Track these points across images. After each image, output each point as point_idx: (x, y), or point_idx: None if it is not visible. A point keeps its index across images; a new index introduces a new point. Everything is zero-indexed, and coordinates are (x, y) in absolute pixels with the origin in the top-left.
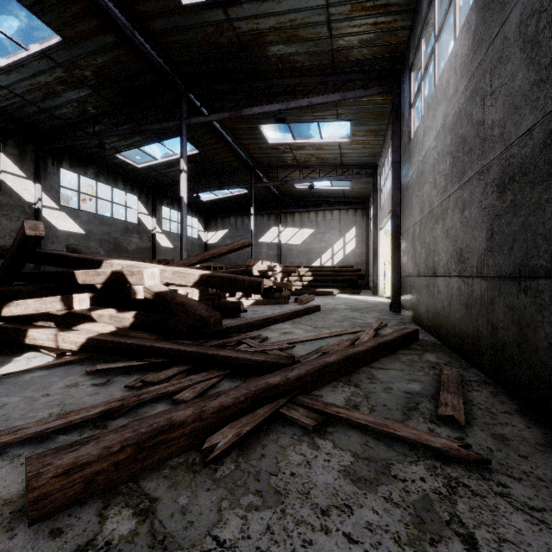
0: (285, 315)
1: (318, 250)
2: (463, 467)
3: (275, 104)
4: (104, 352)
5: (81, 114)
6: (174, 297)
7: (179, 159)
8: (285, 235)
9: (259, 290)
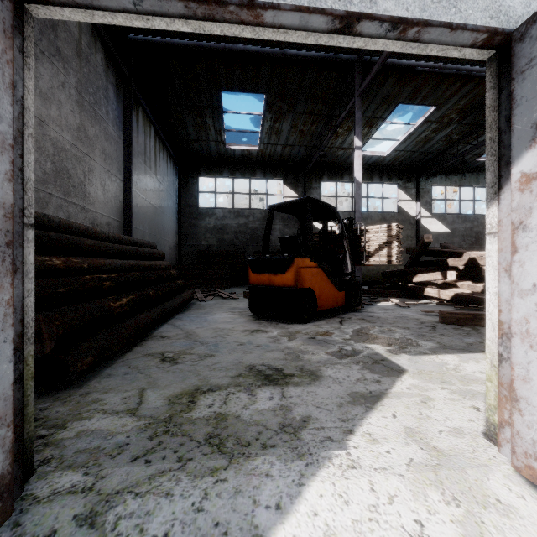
0: None
1: None
2: None
3: None
4: (464, 301)
5: (447, 143)
6: None
7: None
8: None
9: None
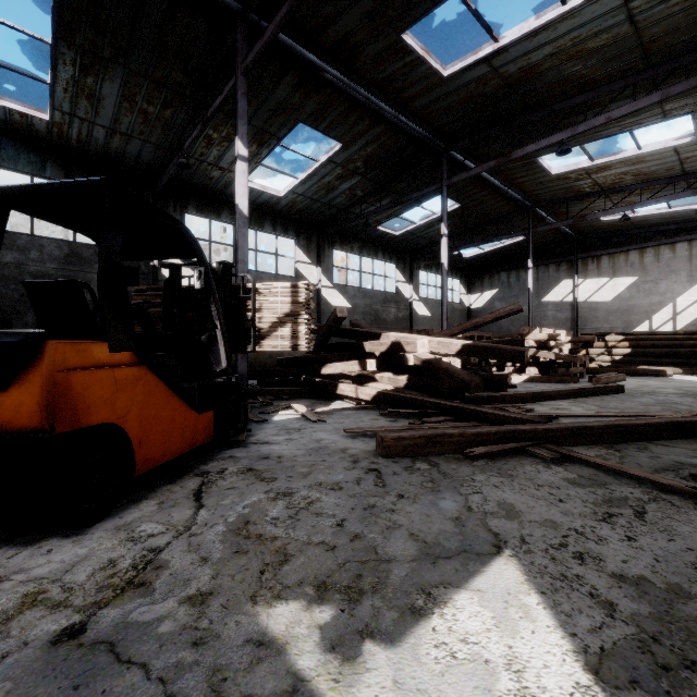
0: (562, 391)
1: (645, 308)
2: (681, 497)
3: (556, 135)
4: (389, 403)
5: (351, 199)
6: (439, 364)
7: (438, 218)
8: (583, 289)
9: (522, 359)
